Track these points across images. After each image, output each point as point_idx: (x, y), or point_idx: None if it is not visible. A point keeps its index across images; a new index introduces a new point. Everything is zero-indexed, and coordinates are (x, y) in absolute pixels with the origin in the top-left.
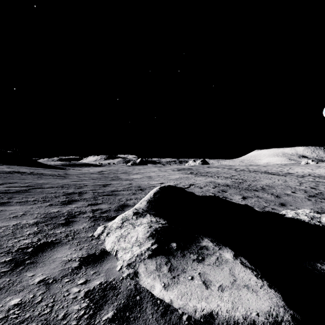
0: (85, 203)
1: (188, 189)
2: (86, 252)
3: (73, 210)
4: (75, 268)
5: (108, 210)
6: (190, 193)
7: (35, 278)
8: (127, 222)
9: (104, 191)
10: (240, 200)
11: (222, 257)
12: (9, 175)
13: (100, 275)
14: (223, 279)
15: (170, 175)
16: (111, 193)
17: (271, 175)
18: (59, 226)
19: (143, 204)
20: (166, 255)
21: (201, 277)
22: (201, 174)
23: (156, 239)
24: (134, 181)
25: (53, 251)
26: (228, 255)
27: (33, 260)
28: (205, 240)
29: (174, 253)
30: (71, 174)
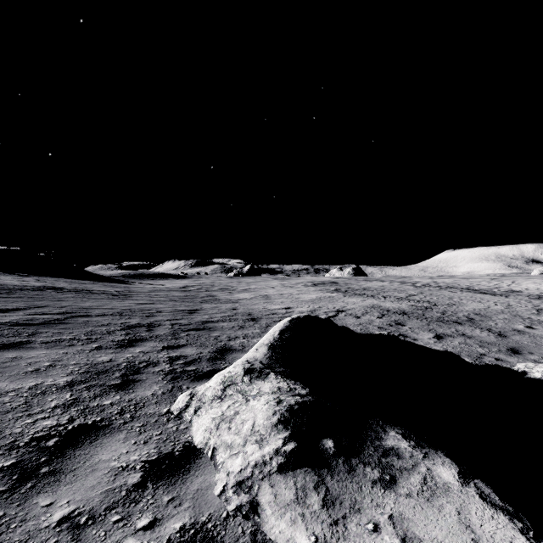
0: (158, 344)
1: (335, 319)
2: (156, 449)
3: (137, 359)
4: (133, 488)
5: (197, 359)
6: (344, 329)
7: (53, 512)
8: (232, 388)
9: (191, 322)
10: (432, 342)
11: (435, 477)
12: (38, 294)
13: (183, 508)
14: (448, 535)
15: (301, 294)
16: (202, 325)
17: (480, 294)
18: (109, 390)
19: (262, 352)
20: (315, 468)
21: (395, 526)
22: (354, 292)
23: (292, 430)
24: (240, 304)
25: (94, 445)
26: (448, 474)
27: (55, 466)
28: (392, 434)
29: (331, 462)
30: (137, 291)
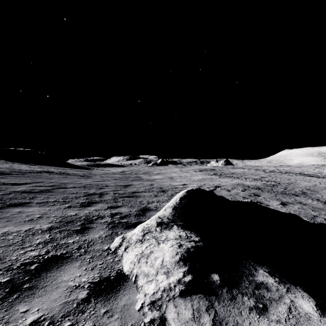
0: (105, 205)
1: (214, 191)
2: (99, 274)
3: (91, 214)
4: (81, 302)
5: (128, 215)
6: (221, 197)
7: (27, 317)
8: (149, 235)
9: (125, 192)
10: (279, 207)
11: (297, 307)
12: (38, 175)
13: (113, 318)
14: None
15: (192, 176)
16: (132, 194)
17: (309, 177)
18: (73, 233)
19: (168, 211)
20: (206, 295)
21: None
22: (226, 175)
23: (189, 266)
24: (155, 182)
25: (59, 269)
26: (307, 306)
27: (33, 283)
28: (261, 272)
29: (217, 291)
30: (95, 174)
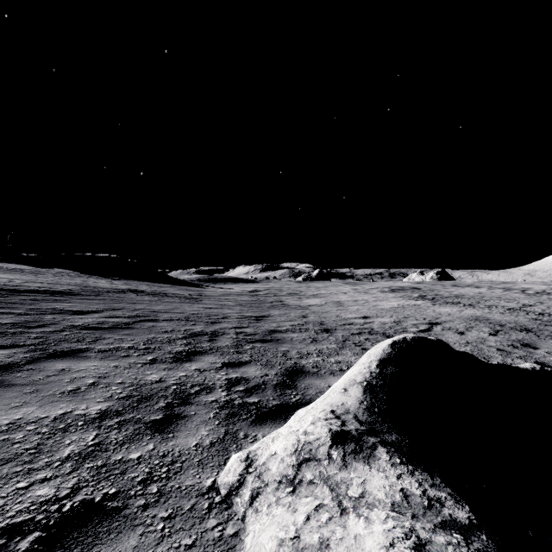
0: (217, 360)
1: (430, 334)
2: None
3: (190, 380)
4: None
5: (261, 384)
6: (469, 357)
7: None
8: (312, 469)
9: (257, 332)
10: None
11: None
12: (120, 296)
13: None
14: None
15: (378, 300)
16: (269, 336)
17: None
18: (144, 431)
19: (354, 395)
20: None
21: None
22: (445, 300)
23: None
24: (310, 311)
25: None
26: None
27: None
28: None
29: None
30: (208, 295)
